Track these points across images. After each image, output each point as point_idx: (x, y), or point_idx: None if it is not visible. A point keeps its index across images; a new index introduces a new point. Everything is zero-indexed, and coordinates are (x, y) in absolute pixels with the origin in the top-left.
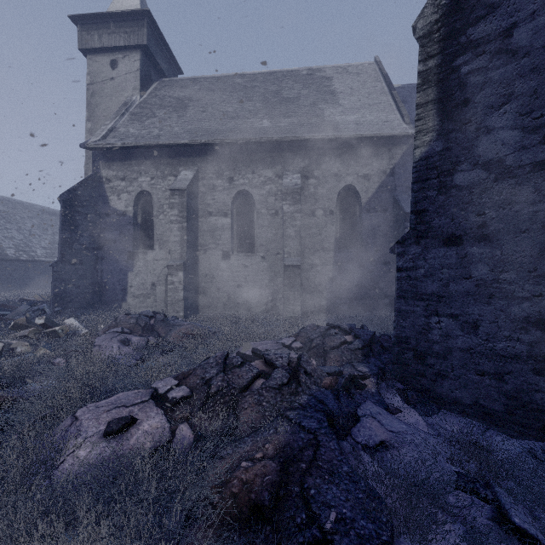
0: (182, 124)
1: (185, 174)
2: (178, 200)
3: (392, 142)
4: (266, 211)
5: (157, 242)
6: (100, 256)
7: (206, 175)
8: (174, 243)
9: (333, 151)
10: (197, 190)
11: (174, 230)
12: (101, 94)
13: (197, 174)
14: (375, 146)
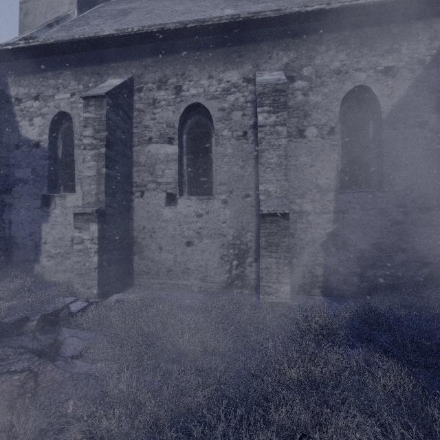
0: (117, 26)
1: (111, 82)
2: (94, 113)
3: (434, 12)
4: (230, 133)
5: (78, 181)
6: (7, 202)
7: (143, 86)
8: (87, 179)
9: (333, 34)
10: (132, 106)
11: (87, 159)
12: (35, 12)
13: (130, 83)
14: (404, 20)
